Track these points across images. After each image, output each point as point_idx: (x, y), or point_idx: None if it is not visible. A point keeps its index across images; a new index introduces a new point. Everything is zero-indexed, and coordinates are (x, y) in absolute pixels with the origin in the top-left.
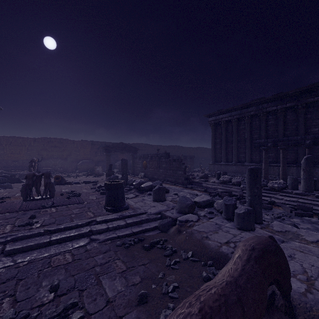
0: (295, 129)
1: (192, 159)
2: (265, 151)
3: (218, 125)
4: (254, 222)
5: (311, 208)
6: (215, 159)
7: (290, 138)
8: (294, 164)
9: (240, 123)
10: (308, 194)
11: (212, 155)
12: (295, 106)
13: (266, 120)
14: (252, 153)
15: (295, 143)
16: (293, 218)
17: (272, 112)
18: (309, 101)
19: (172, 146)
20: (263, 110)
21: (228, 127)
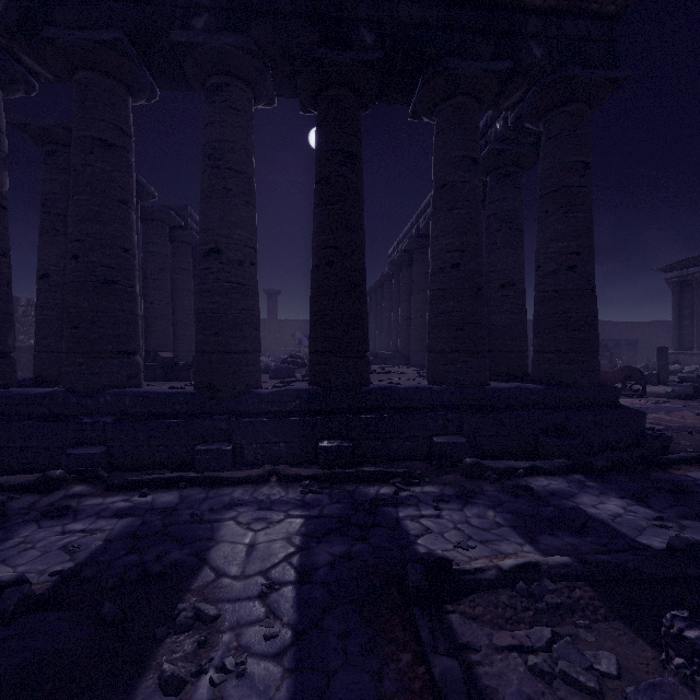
0: None
1: (633, 345)
2: None
3: (685, 286)
4: (656, 381)
5: None
6: (680, 345)
7: None
8: None
9: None
10: None
11: (673, 338)
12: None
13: None
14: None
15: None
16: None
17: None
18: None
19: None
20: None
21: None
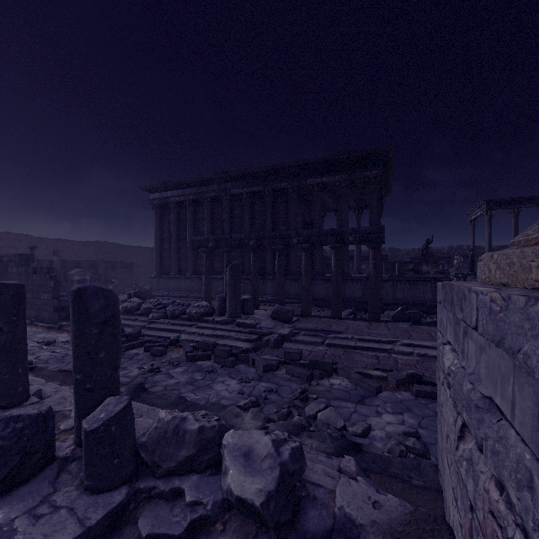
0: (264, 225)
1: (129, 268)
2: (206, 255)
3: (166, 209)
4: None
5: (212, 345)
6: (162, 269)
7: (234, 236)
8: (262, 275)
9: (198, 209)
10: (232, 321)
11: (156, 261)
12: (262, 192)
13: (231, 208)
14: (214, 259)
15: (239, 244)
16: (180, 367)
17: (239, 197)
18: (277, 188)
19: (95, 242)
20: (226, 192)
21: (181, 214)
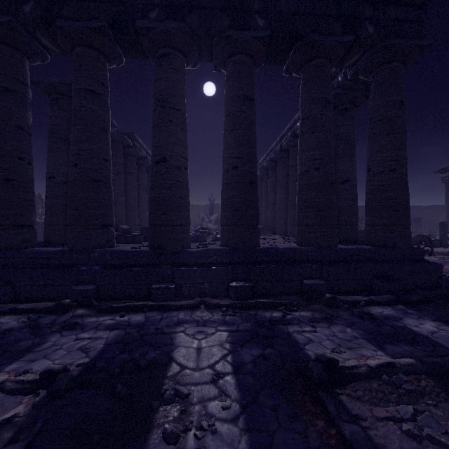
0: None
1: (418, 221)
2: None
3: None
4: (439, 244)
5: None
6: None
7: None
8: None
9: None
10: None
11: (446, 216)
12: None
13: None
14: None
15: None
16: None
17: None
18: None
19: None
20: None
21: None
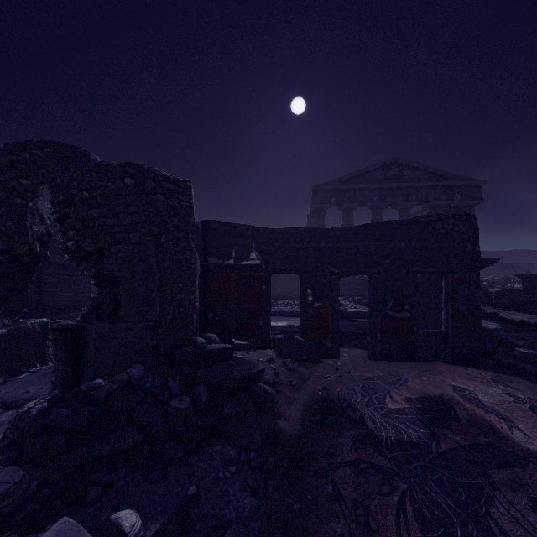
0: None
1: None
2: None
3: None
4: None
5: None
6: None
7: None
8: None
9: None
10: None
11: None
12: None
13: None
14: None
15: None
16: None
17: None
18: None
19: (515, 251)
20: None
21: None
